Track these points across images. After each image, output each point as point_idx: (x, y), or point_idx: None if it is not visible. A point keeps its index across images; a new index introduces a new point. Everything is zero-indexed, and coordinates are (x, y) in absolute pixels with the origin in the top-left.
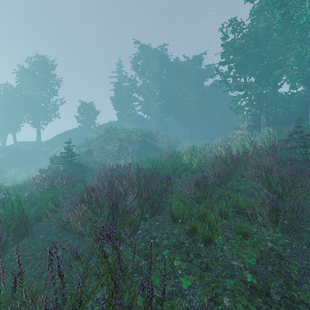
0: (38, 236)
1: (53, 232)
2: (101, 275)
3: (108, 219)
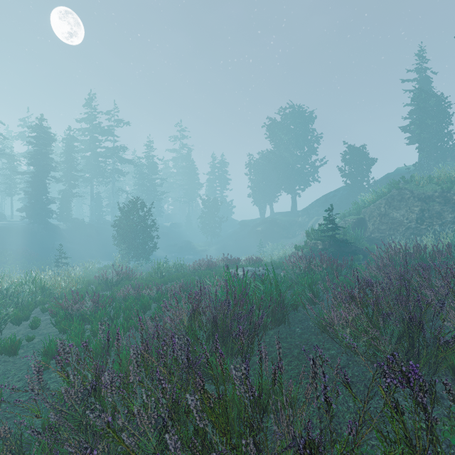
0: (294, 328)
1: (311, 330)
2: (389, 439)
3: (399, 342)
